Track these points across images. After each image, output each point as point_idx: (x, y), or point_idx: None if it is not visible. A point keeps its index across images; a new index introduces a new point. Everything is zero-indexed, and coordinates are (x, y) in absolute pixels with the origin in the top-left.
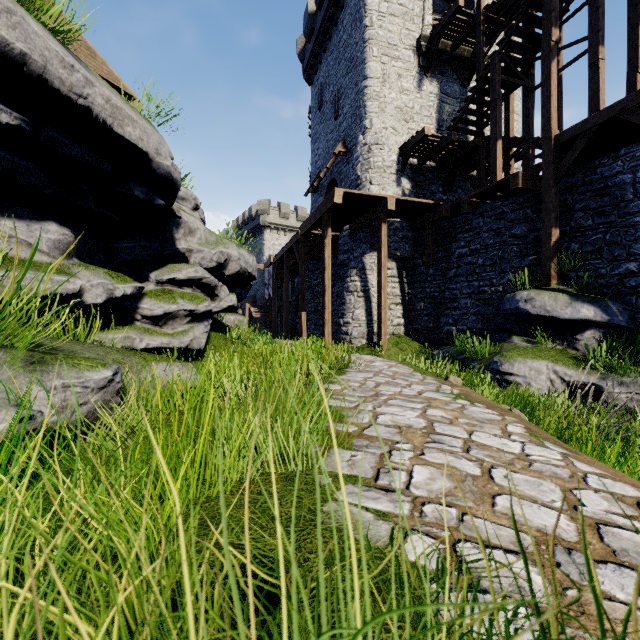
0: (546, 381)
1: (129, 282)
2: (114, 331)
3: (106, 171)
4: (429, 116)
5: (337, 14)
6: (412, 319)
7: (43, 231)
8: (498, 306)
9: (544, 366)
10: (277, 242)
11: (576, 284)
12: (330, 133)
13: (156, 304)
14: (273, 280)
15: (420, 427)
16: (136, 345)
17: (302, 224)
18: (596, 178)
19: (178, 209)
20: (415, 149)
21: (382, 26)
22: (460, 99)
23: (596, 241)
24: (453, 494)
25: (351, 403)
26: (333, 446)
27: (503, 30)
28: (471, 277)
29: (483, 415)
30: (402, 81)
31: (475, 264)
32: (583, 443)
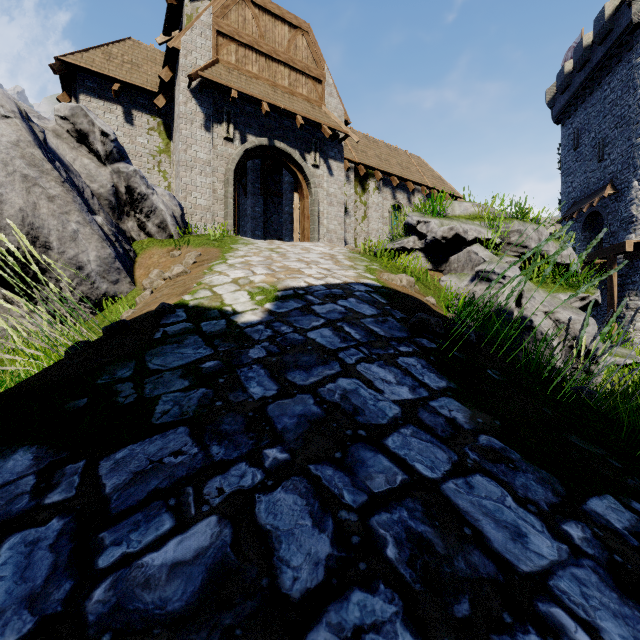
0: None
1: None
2: None
3: None
4: None
5: (601, 76)
6: None
7: None
8: None
9: None
10: None
11: None
12: (590, 172)
13: None
14: None
15: None
16: None
17: None
18: None
19: None
20: None
21: None
22: None
23: None
24: None
25: None
26: None
27: None
28: None
29: None
30: None
31: None
32: None
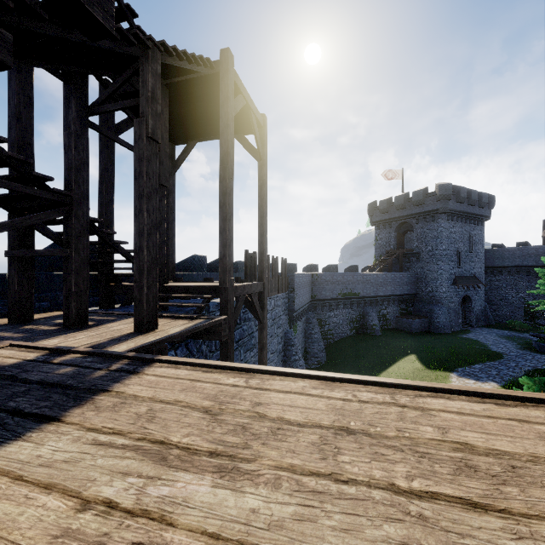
0: None
1: None
2: None
3: None
4: None
5: None
6: None
7: None
8: None
9: None
10: None
11: None
12: None
13: None
14: None
15: None
16: None
17: None
18: None
19: None
20: None
21: None
22: None
23: None
24: None
25: None
26: None
27: None
28: None
29: None
30: None
31: None
32: None
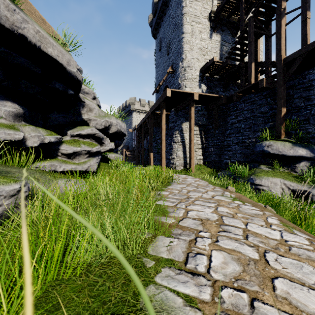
0: (280, 189)
1: (53, 135)
2: (45, 161)
3: (38, 73)
4: (215, 52)
5: (168, 2)
6: (207, 156)
7: (2, 106)
8: (252, 149)
9: (278, 181)
10: (139, 118)
11: (295, 137)
12: (165, 62)
13: (69, 147)
14: (136, 137)
15: (214, 220)
16: (57, 169)
17: (150, 108)
18: (306, 81)
19: (83, 98)
20: (208, 69)
21: (191, 6)
22: (231, 43)
23: (306, 114)
24: (242, 278)
25: (172, 203)
26: (158, 234)
27: (254, 7)
28: (238, 134)
29: (251, 211)
30: (202, 34)
31: (240, 127)
32: (312, 228)
